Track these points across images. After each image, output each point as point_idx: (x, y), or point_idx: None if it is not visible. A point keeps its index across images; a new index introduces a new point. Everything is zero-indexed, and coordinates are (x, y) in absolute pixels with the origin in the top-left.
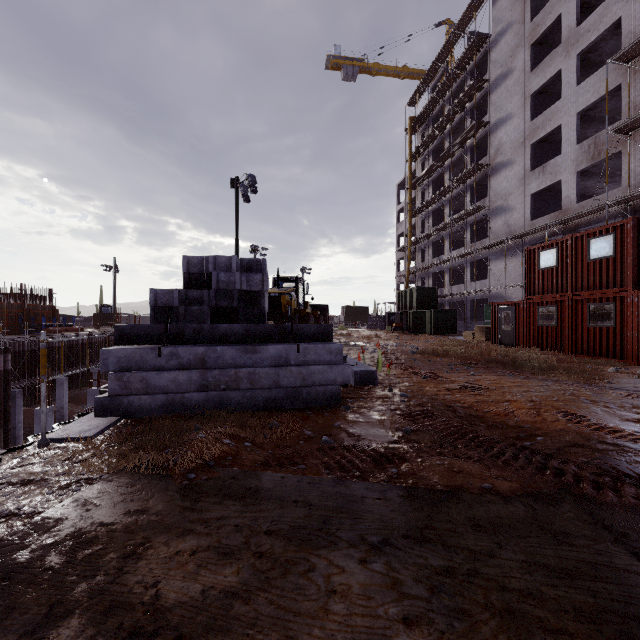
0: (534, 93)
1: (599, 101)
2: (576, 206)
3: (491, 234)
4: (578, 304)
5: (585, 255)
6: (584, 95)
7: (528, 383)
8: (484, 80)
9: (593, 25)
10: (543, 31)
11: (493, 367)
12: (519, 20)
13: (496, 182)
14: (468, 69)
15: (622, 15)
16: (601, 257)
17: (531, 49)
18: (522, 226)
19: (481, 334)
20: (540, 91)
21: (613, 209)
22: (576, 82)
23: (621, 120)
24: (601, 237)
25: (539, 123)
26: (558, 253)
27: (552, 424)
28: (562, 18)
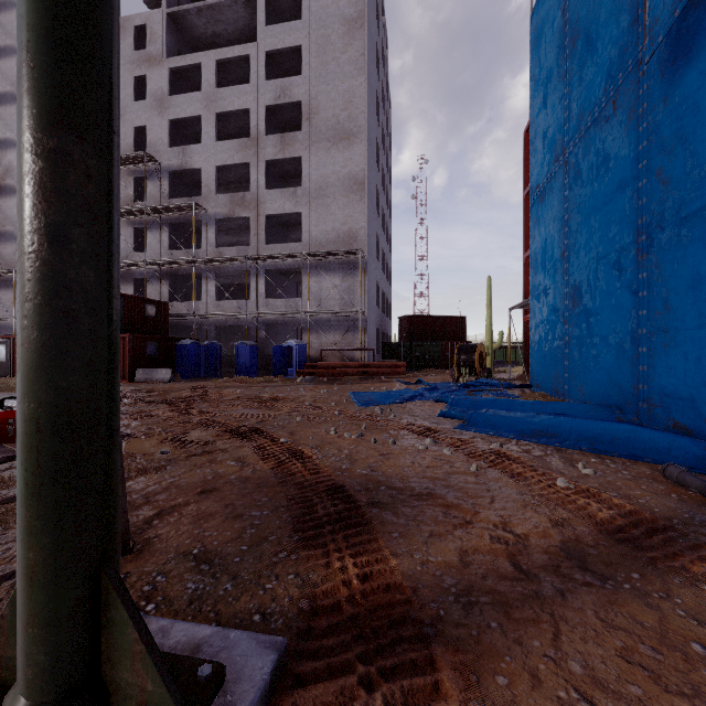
0: None
1: None
2: None
3: (0, 259)
4: None
5: None
6: None
7: None
8: None
9: None
10: None
11: None
12: None
13: (6, 205)
14: None
15: None
16: None
17: None
18: None
19: None
20: None
21: None
22: None
23: None
24: None
25: None
26: None
27: None
28: None
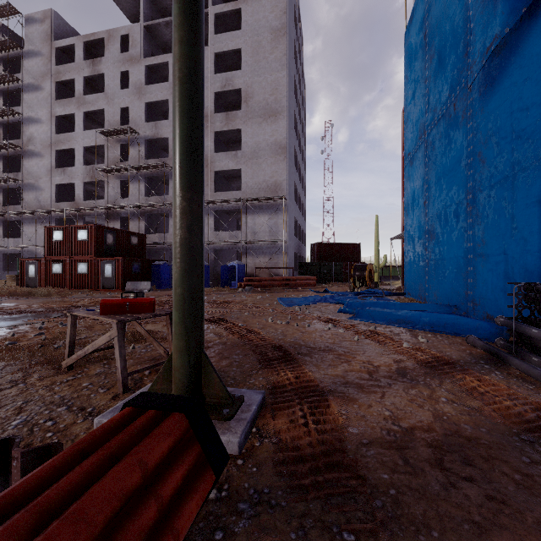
0: (58, 116)
1: (96, 146)
2: (84, 202)
3: (24, 203)
4: (73, 262)
5: (76, 237)
6: (88, 139)
7: (34, 300)
8: (18, 78)
9: (92, 102)
10: (64, 80)
11: (17, 297)
12: (48, 57)
13: (29, 164)
14: (1, 55)
15: (105, 109)
16: (83, 240)
17: (56, 84)
18: (50, 204)
19: (13, 281)
20: (63, 116)
21: (101, 210)
22: (84, 128)
23: (105, 164)
24: (83, 230)
25: (62, 139)
26: (64, 233)
27: (35, 308)
28: (76, 82)
